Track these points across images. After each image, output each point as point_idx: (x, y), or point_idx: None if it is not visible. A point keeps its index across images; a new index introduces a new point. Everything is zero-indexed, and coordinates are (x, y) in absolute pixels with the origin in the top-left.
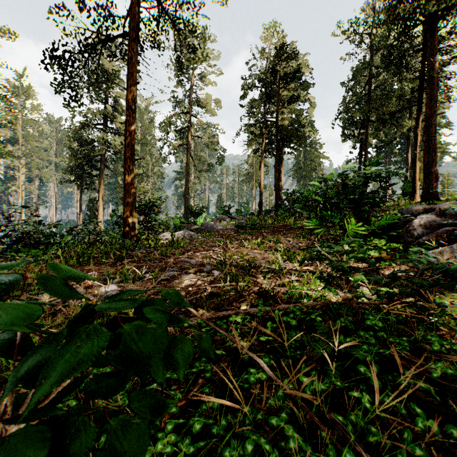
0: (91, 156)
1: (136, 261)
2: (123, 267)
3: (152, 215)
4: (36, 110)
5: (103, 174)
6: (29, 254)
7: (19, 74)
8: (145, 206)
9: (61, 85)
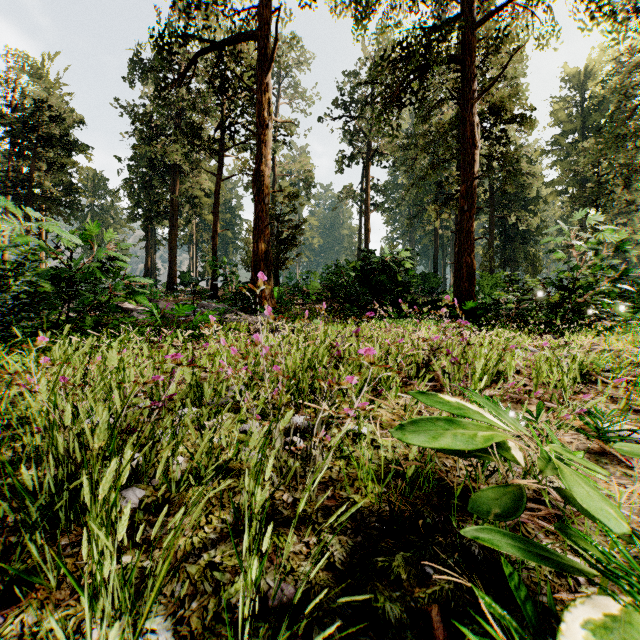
0: None
1: None
2: None
3: None
4: None
5: None
6: None
7: None
8: None
9: None
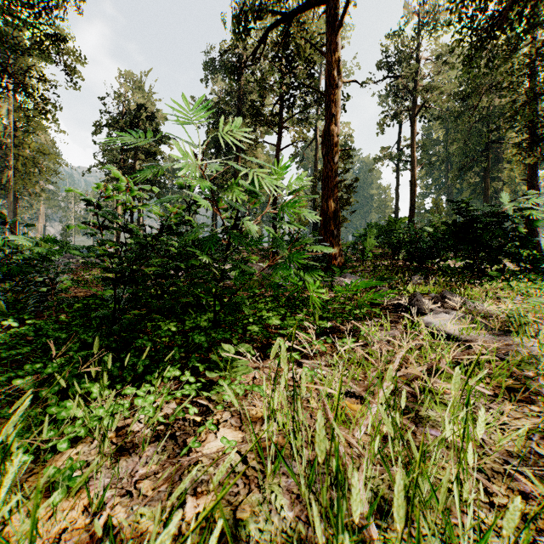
0: None
1: None
2: None
3: None
4: None
5: None
6: None
7: None
8: None
9: None
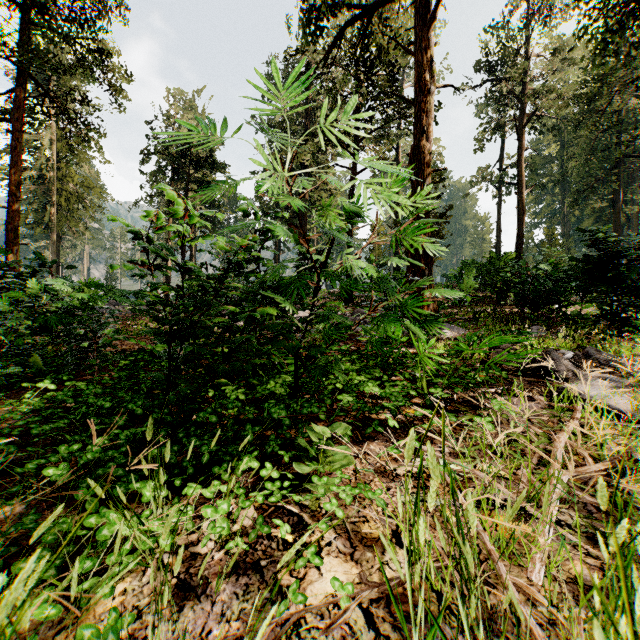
0: None
1: None
2: None
3: None
4: None
5: None
6: None
7: None
8: None
9: None
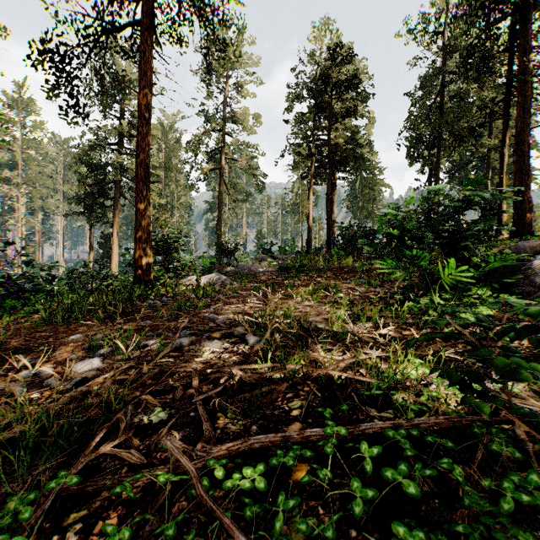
0: (103, 183)
1: (143, 317)
2: (120, 327)
3: (173, 254)
4: (39, 128)
5: (118, 205)
6: (5, 306)
7: (19, 85)
8: (165, 242)
9: (53, 86)
